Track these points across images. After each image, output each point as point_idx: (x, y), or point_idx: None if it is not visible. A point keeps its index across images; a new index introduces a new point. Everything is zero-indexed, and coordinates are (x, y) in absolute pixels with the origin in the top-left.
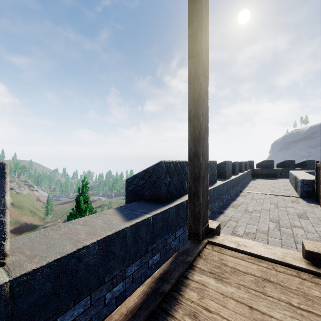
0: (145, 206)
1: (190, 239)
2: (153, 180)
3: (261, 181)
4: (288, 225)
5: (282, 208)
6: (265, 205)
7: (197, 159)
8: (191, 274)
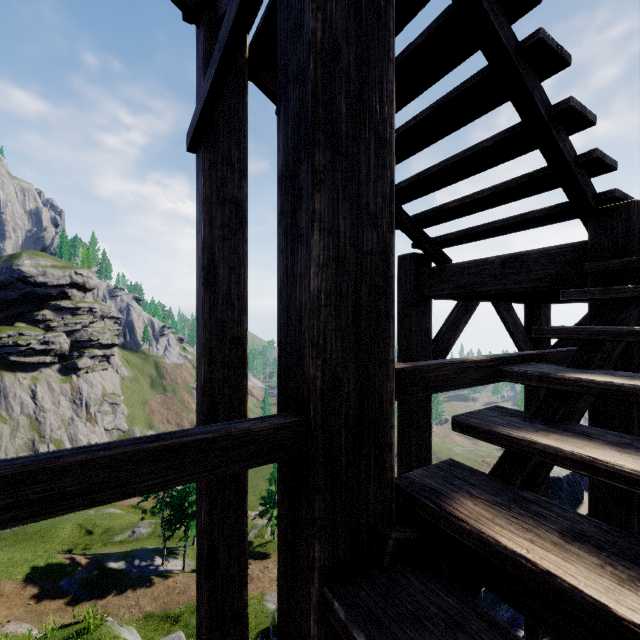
0: None
1: (527, 633)
2: None
3: None
4: None
5: None
6: None
7: None
8: None
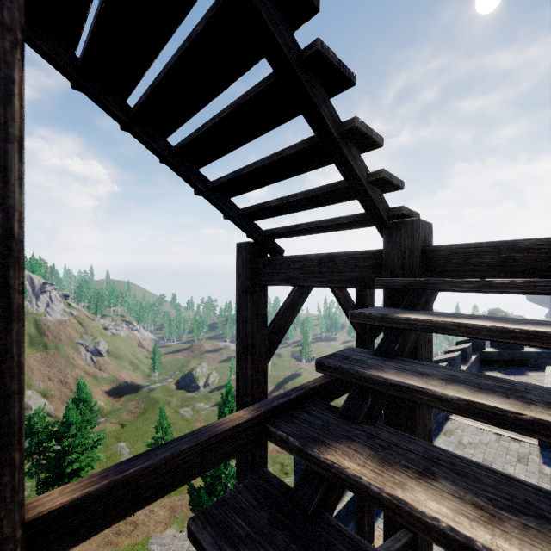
0: None
1: None
2: None
3: None
4: None
5: None
6: None
7: None
8: None
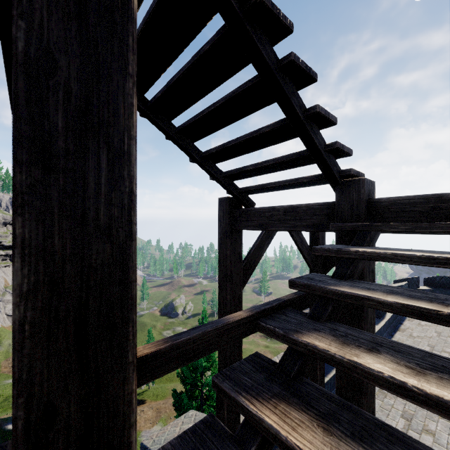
0: None
1: None
2: None
3: None
4: (419, 427)
5: None
6: None
7: None
8: None
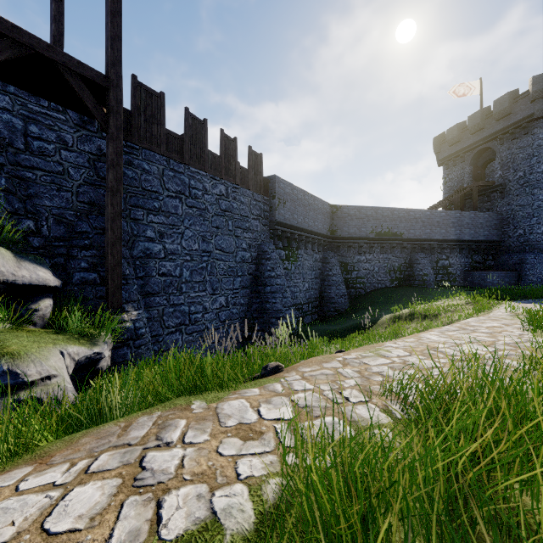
0: None
1: None
2: None
3: None
4: None
5: None
6: None
7: None
8: None
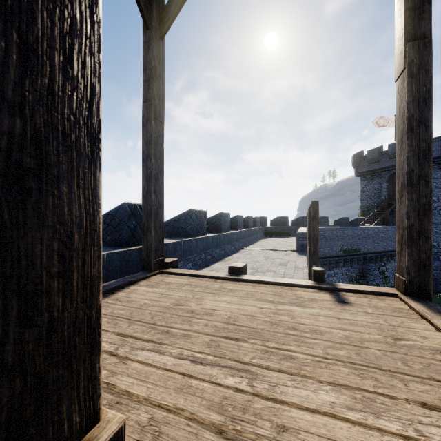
0: (103, 249)
1: (143, 271)
2: (115, 223)
3: (272, 240)
4: (264, 271)
5: (271, 260)
6: (257, 258)
7: (149, 196)
8: (129, 287)
